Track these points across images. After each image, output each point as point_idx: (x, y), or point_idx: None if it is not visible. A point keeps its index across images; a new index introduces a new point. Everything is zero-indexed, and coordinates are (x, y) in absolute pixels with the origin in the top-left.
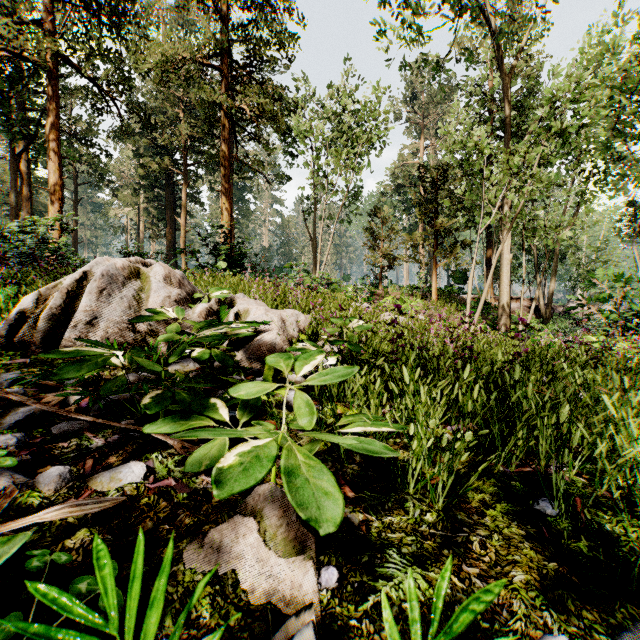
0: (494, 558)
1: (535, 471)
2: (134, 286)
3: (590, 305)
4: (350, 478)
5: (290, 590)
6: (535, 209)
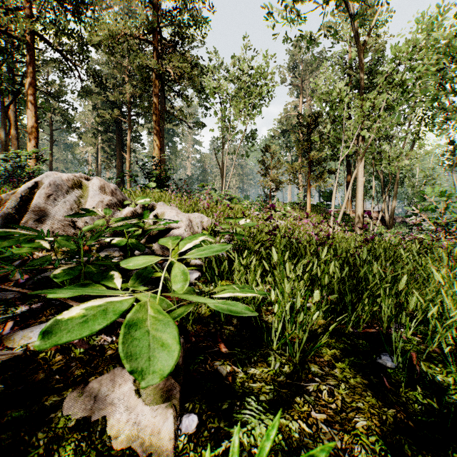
0: (340, 405)
1: (378, 332)
2: (76, 194)
3: (421, 214)
4: (226, 337)
5: (149, 436)
6: (381, 144)
